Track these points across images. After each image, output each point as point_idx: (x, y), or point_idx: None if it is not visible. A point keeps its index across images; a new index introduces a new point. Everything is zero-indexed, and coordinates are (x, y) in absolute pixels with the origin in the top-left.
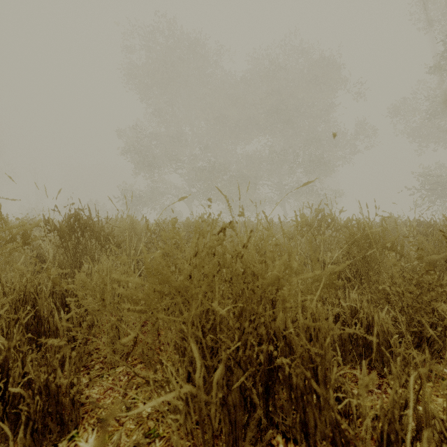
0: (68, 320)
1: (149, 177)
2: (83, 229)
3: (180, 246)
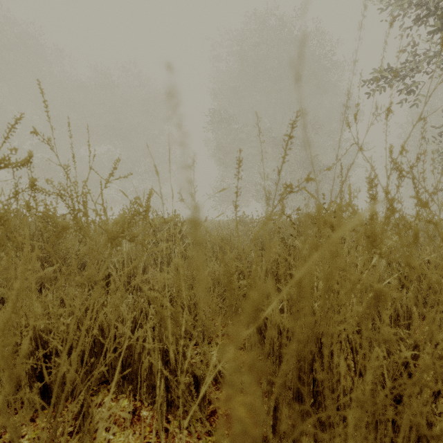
0: None
1: None
2: None
3: None
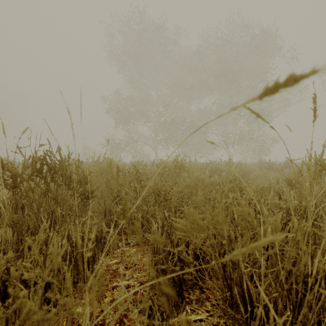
0: (7, 319)
1: (126, 128)
2: (52, 174)
3: (163, 194)
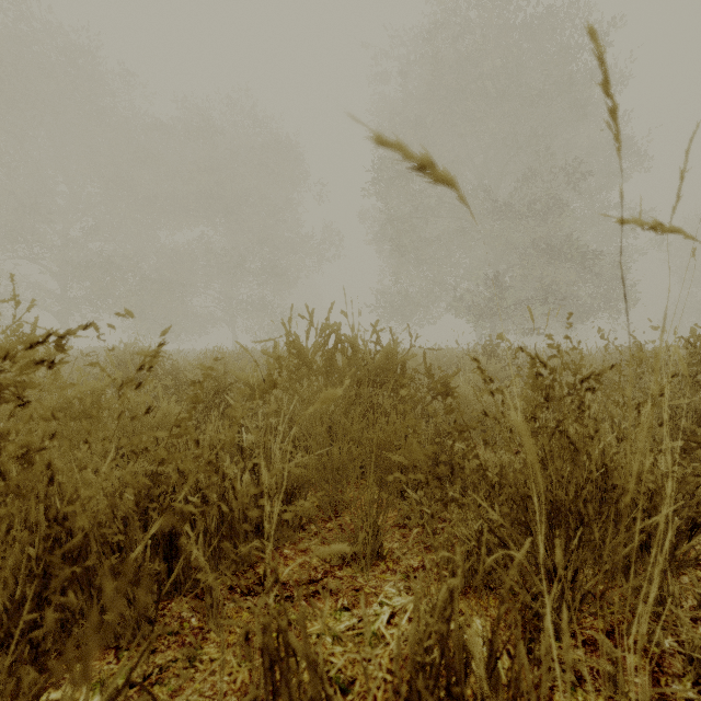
0: None
1: None
2: None
3: None
